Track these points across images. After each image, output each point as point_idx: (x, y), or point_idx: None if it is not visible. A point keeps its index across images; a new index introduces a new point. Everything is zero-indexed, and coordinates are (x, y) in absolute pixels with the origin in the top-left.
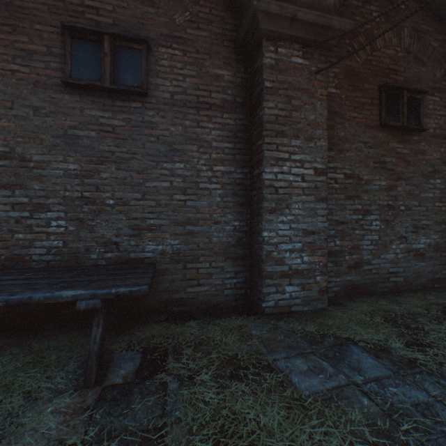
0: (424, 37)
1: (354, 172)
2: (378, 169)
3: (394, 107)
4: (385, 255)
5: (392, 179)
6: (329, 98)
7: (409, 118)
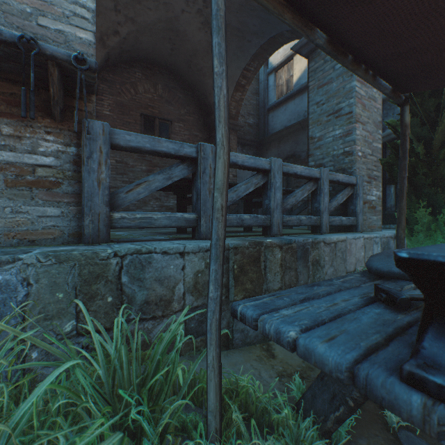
0: (174, 91)
1: (123, 160)
2: (141, 160)
3: (152, 127)
4: (146, 207)
5: (151, 166)
6: (105, 117)
7: (162, 133)
